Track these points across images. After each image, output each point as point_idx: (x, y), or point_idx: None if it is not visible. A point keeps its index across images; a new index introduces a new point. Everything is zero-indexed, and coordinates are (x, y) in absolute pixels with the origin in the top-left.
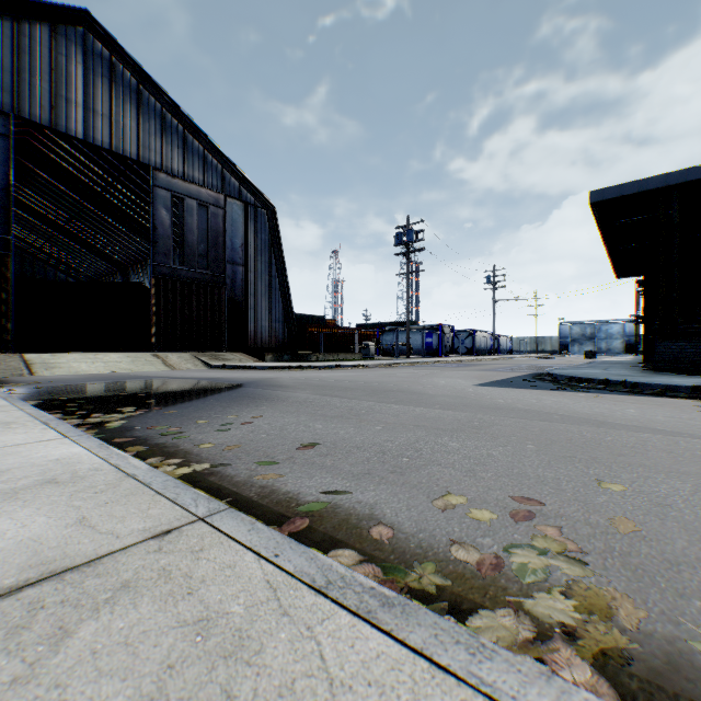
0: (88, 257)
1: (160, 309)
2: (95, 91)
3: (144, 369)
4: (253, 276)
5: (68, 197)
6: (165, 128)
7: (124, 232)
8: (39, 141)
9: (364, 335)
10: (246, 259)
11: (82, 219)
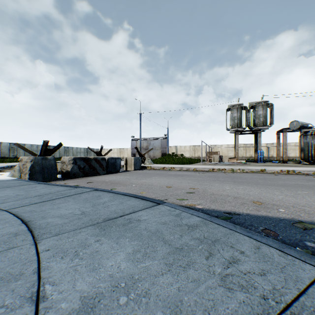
0: None
1: None
2: None
3: None
4: None
5: None
6: None
7: None
8: None
9: None
10: None
11: None
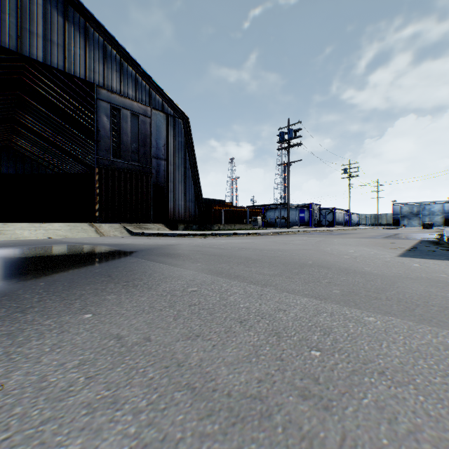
0: (70, 162)
1: (102, 191)
2: (52, 26)
3: (77, 236)
4: (172, 168)
5: (53, 120)
6: (106, 57)
7: (90, 143)
8: (30, 79)
9: (253, 212)
10: (167, 155)
11: (63, 135)
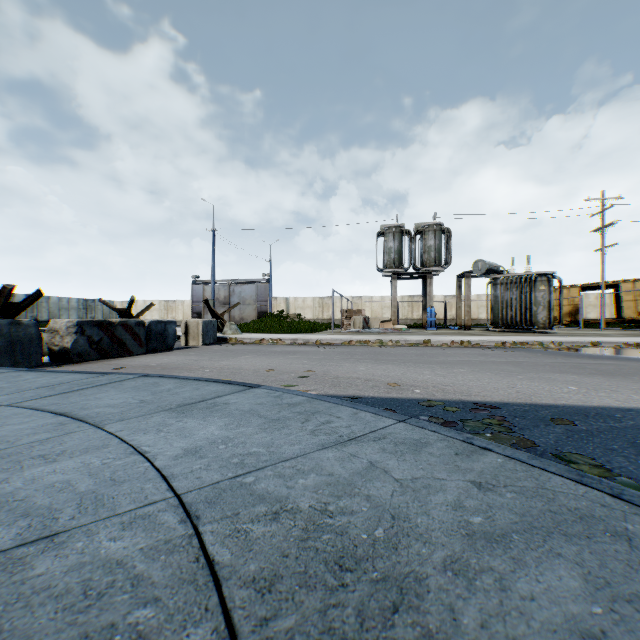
0: None
1: None
2: None
3: None
4: None
5: None
6: None
7: None
8: None
9: None
10: None
11: None
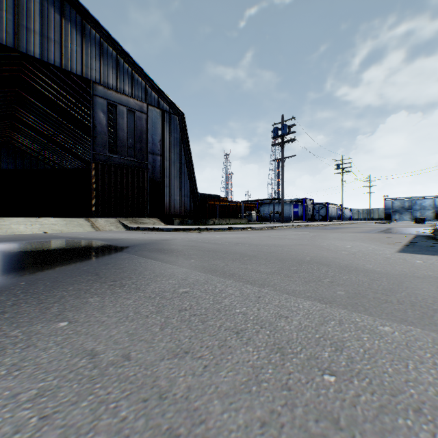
0: (68, 158)
1: (98, 186)
2: (49, 23)
3: (72, 230)
4: (168, 163)
5: (51, 117)
6: (103, 53)
7: (87, 139)
8: (28, 76)
9: (247, 207)
10: (163, 150)
11: (62, 132)
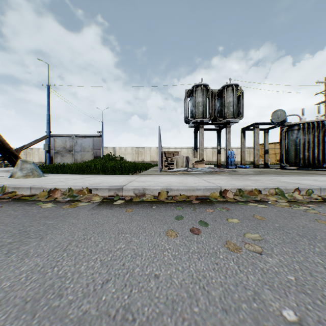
0: None
1: None
2: None
3: None
4: None
5: None
6: None
7: None
8: None
9: None
10: None
11: None
